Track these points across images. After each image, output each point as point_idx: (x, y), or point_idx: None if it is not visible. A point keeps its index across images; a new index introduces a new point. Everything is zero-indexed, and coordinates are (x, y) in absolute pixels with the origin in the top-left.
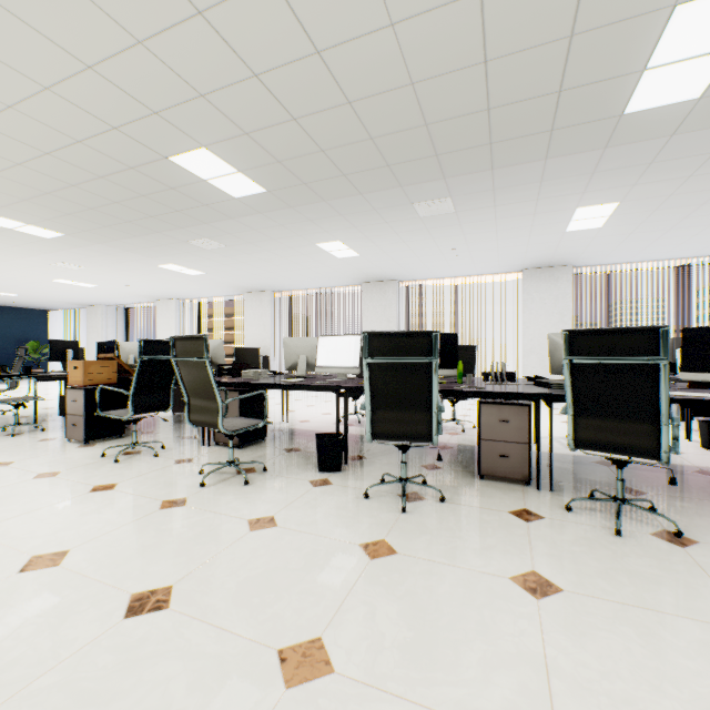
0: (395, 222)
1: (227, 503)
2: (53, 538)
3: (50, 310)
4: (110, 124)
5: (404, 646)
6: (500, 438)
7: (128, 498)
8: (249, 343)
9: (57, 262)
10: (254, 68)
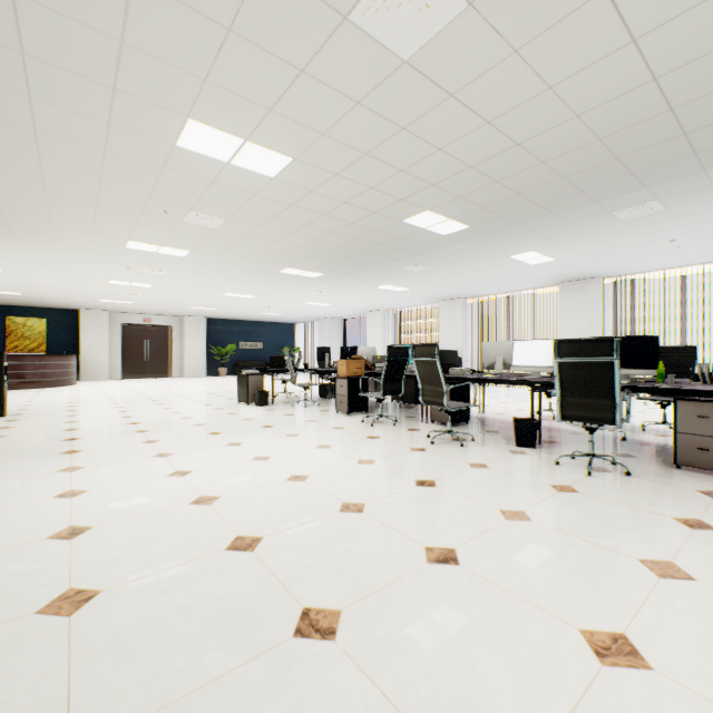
0: (592, 229)
1: (452, 453)
2: (363, 454)
3: (295, 323)
4: (372, 211)
5: (576, 523)
6: (698, 433)
7: (390, 444)
8: (442, 346)
9: (312, 291)
10: (470, 163)
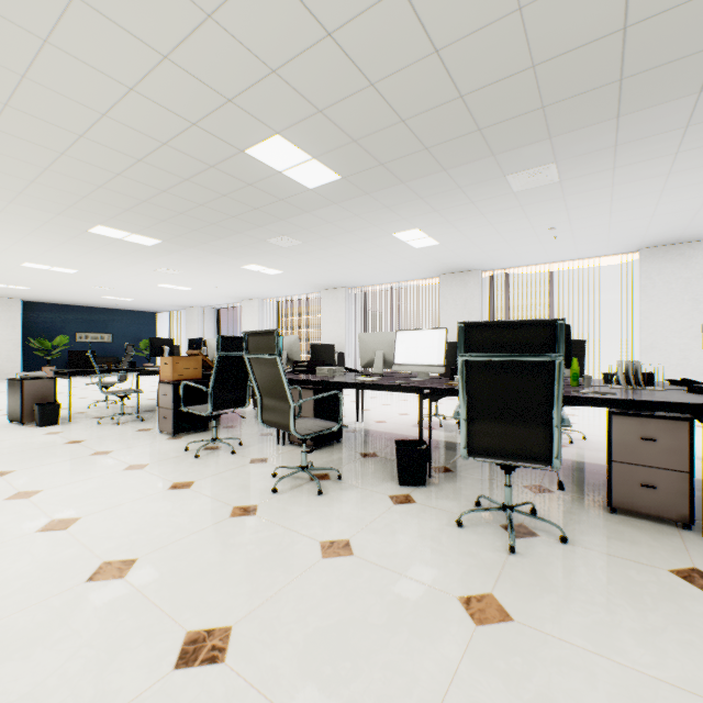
0: (482, 201)
1: (299, 516)
2: (126, 541)
3: (158, 312)
4: (189, 121)
5: None
6: (642, 462)
7: (201, 500)
8: (324, 339)
9: (158, 268)
10: (327, 24)
